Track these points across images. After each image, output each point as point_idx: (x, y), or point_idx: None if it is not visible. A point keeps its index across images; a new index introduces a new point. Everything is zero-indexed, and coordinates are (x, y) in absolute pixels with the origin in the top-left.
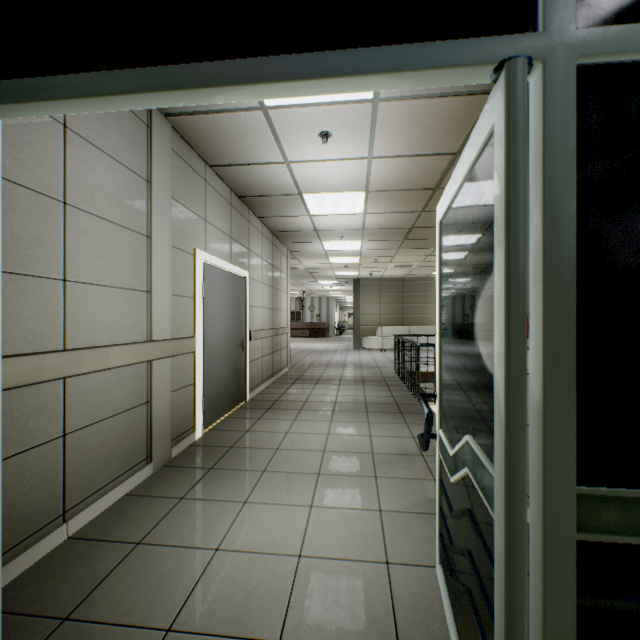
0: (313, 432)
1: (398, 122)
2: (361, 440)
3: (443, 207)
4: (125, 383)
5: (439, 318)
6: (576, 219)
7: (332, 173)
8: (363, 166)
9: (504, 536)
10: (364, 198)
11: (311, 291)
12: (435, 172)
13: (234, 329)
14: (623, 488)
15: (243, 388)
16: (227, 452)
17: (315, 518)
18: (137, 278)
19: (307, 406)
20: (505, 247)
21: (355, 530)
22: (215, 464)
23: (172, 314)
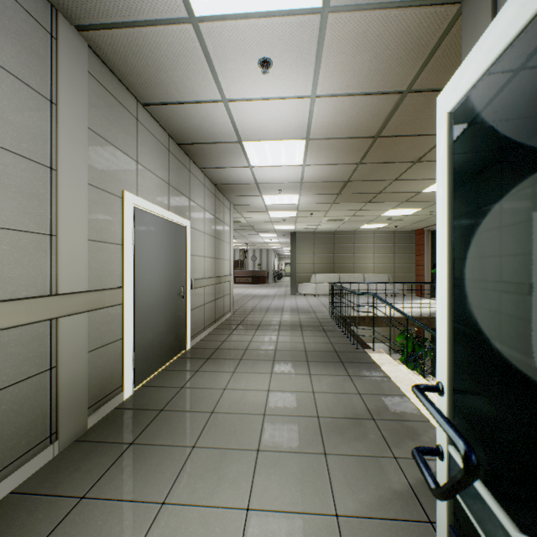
0: (252, 388)
1: (348, 46)
2: (304, 398)
3: (474, 71)
4: (12, 349)
5: (449, 267)
6: None
7: (273, 116)
8: (305, 107)
9: None
10: (304, 147)
11: (253, 243)
12: (379, 116)
13: (172, 278)
14: None
15: (183, 337)
16: (155, 418)
17: (252, 534)
18: (33, 217)
19: (247, 355)
20: None
21: None
22: (137, 437)
23: (90, 262)
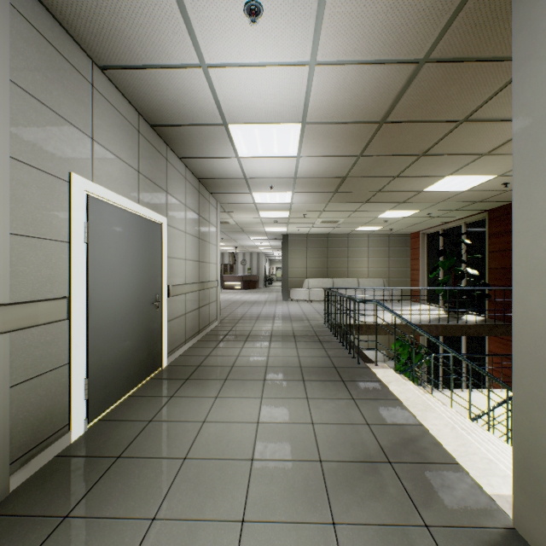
0: (238, 419)
1: None
2: (302, 433)
3: None
4: None
5: None
6: None
7: (263, 90)
8: (302, 79)
9: None
10: (299, 134)
11: (243, 246)
12: (387, 95)
13: (144, 284)
14: None
15: (158, 353)
16: (107, 470)
17: None
18: None
19: (234, 374)
20: None
21: None
22: (77, 504)
23: (15, 264)
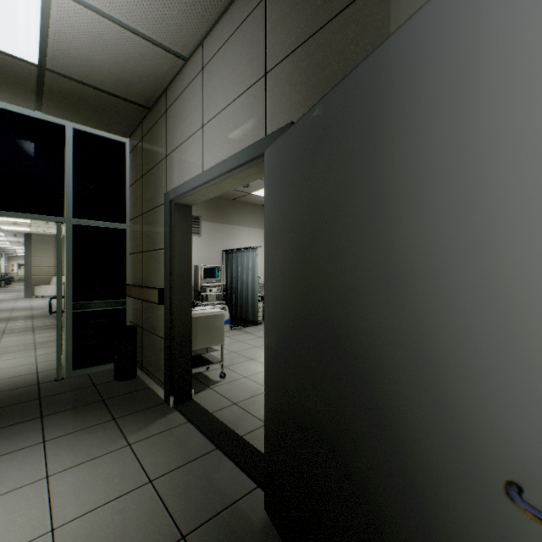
0: None
1: None
2: (28, 340)
3: None
4: None
5: None
6: (75, 252)
7: None
8: None
9: (57, 312)
10: None
11: None
12: None
13: None
14: (84, 301)
15: None
16: None
17: None
18: None
19: None
20: (57, 257)
21: (21, 361)
22: None
23: None
